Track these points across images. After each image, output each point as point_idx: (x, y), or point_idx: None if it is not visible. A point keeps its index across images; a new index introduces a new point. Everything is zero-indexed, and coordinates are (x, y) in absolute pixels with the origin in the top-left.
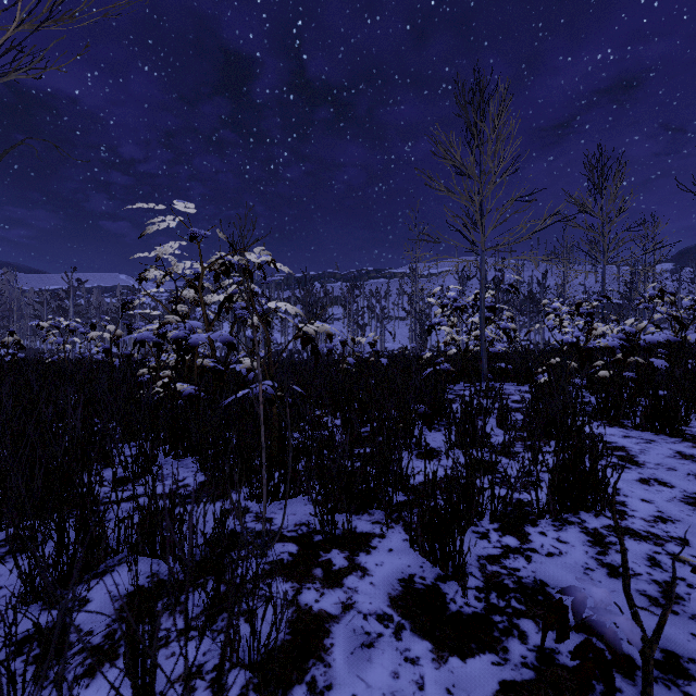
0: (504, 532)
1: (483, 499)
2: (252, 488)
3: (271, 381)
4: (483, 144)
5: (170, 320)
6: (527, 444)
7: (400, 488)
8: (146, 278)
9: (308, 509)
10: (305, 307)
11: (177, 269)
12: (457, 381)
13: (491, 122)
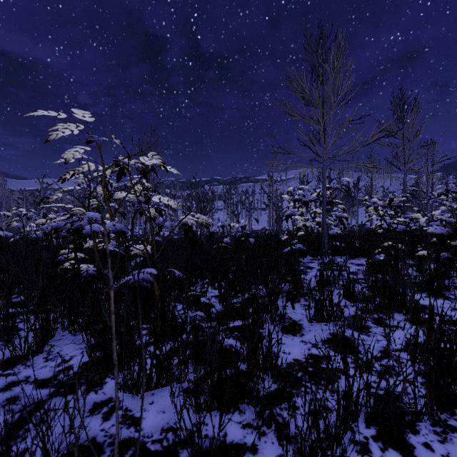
0: (384, 442)
1: (358, 401)
2: (125, 379)
3: (154, 265)
4: (325, 80)
5: (77, 211)
6: (374, 316)
7: (270, 374)
8: (67, 179)
9: (178, 404)
10: (195, 201)
11: (84, 170)
12: (304, 255)
13: (331, 63)
